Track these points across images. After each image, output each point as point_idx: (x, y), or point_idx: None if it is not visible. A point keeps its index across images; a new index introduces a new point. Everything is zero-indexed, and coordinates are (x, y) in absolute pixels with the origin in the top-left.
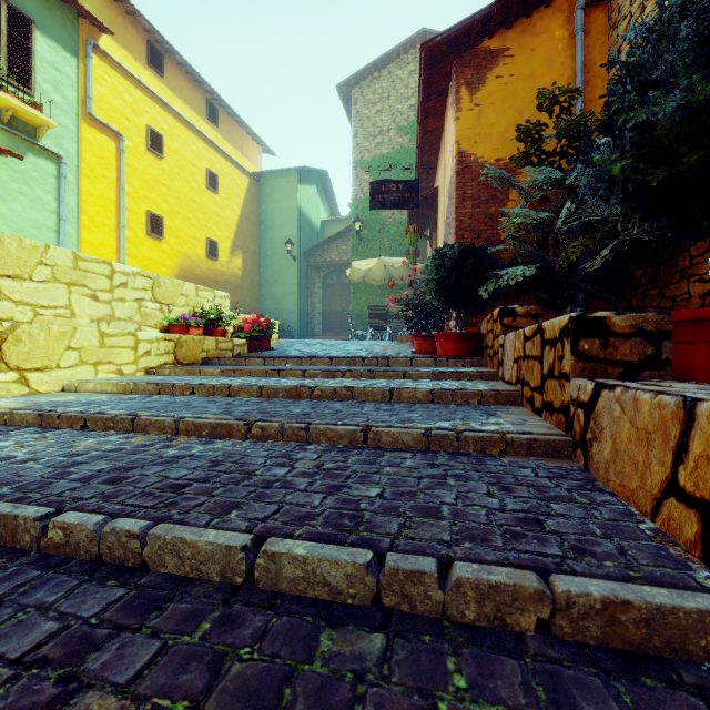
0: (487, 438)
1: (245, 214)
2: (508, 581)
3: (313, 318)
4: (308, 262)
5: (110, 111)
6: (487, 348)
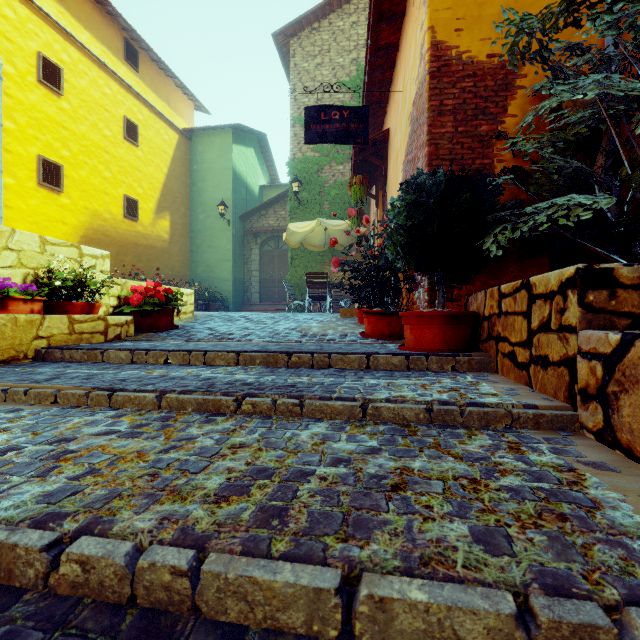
0: None
1: (174, 173)
2: None
3: (250, 287)
4: (245, 227)
5: None
6: (499, 341)
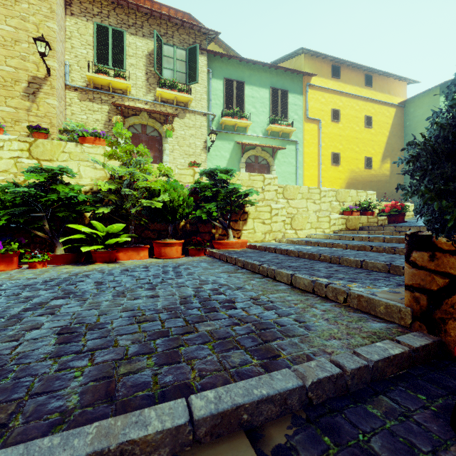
0: None
1: (392, 133)
2: None
3: None
4: None
5: (315, 111)
6: None
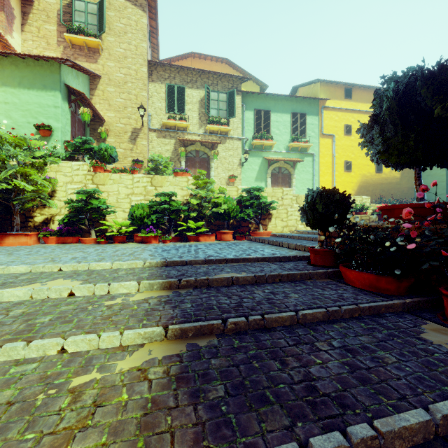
0: None
1: None
2: None
3: None
4: None
5: (329, 128)
6: None
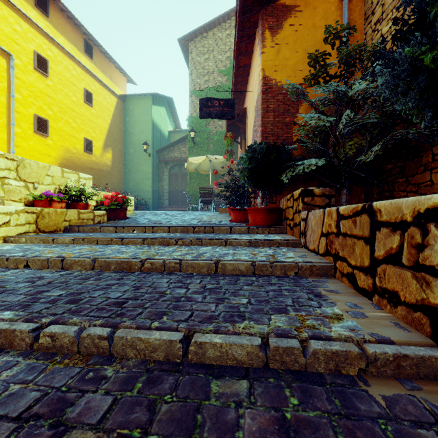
0: (343, 354)
1: (114, 123)
2: None
3: (162, 196)
4: (159, 158)
5: (1, 35)
6: (287, 220)
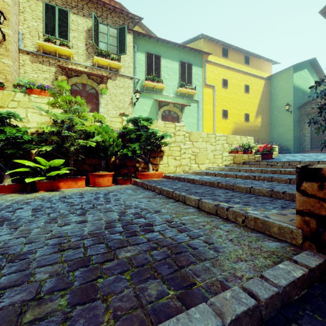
0: None
1: (262, 97)
2: (294, 193)
3: (303, 142)
4: (300, 112)
5: (211, 80)
6: None
